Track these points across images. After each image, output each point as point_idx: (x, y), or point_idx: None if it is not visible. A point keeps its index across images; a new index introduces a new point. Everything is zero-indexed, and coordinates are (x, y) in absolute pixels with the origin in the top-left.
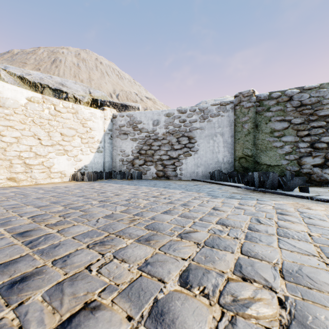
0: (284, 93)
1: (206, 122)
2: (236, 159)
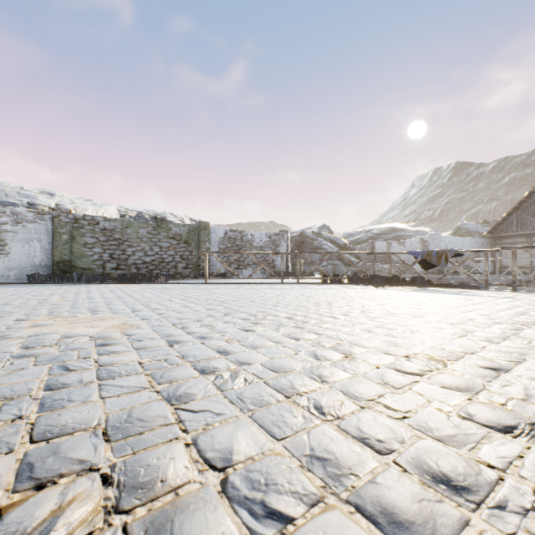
0: (95, 218)
1: (21, 227)
2: (55, 263)
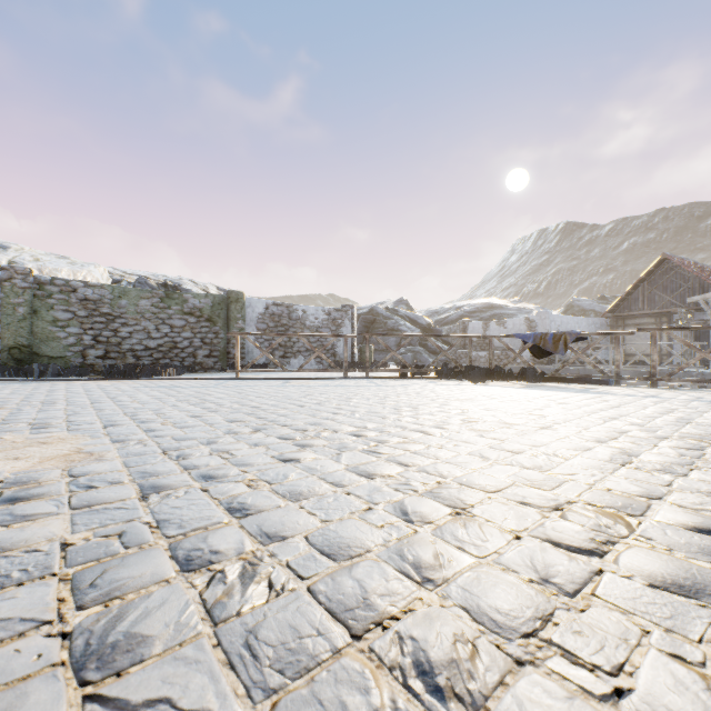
0: (69, 283)
1: None
2: (5, 349)
